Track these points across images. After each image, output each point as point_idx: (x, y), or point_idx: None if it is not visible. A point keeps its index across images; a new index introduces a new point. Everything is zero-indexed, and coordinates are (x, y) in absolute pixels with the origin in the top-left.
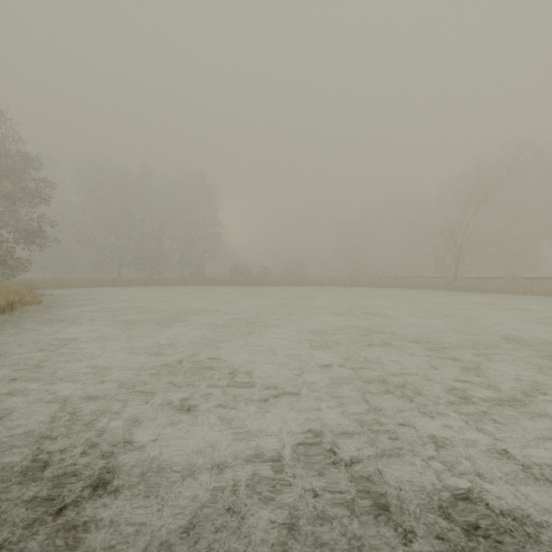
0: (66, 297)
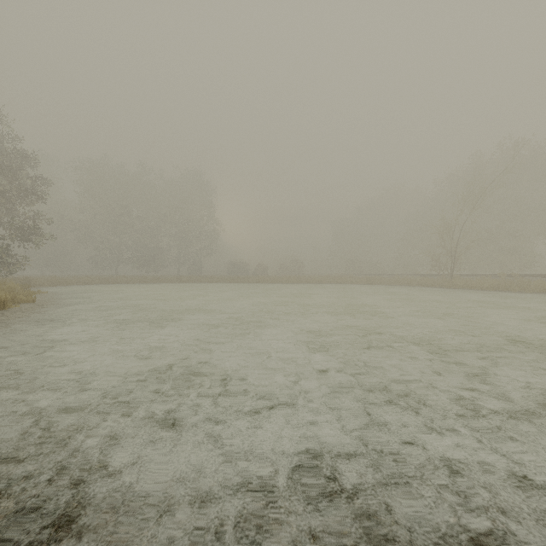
0: (62, 295)
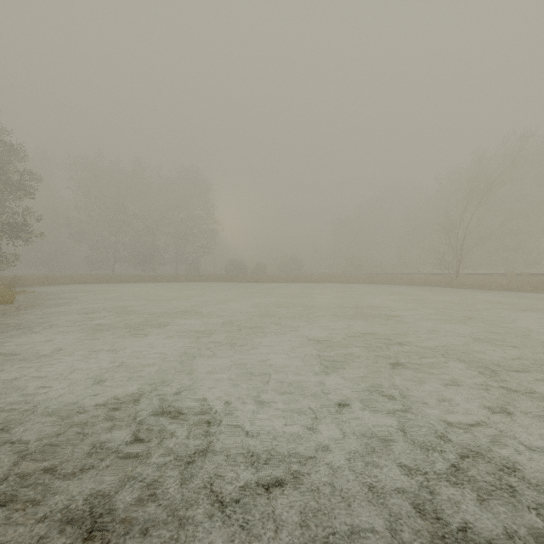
0: (47, 295)
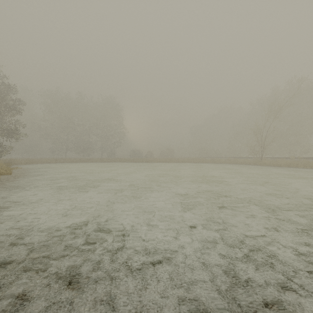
0: (29, 170)
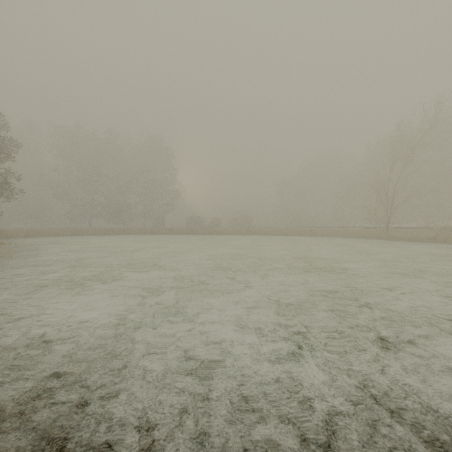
0: (20, 247)
